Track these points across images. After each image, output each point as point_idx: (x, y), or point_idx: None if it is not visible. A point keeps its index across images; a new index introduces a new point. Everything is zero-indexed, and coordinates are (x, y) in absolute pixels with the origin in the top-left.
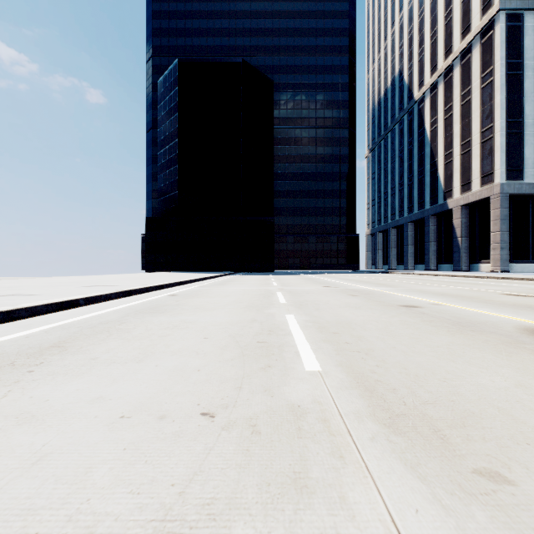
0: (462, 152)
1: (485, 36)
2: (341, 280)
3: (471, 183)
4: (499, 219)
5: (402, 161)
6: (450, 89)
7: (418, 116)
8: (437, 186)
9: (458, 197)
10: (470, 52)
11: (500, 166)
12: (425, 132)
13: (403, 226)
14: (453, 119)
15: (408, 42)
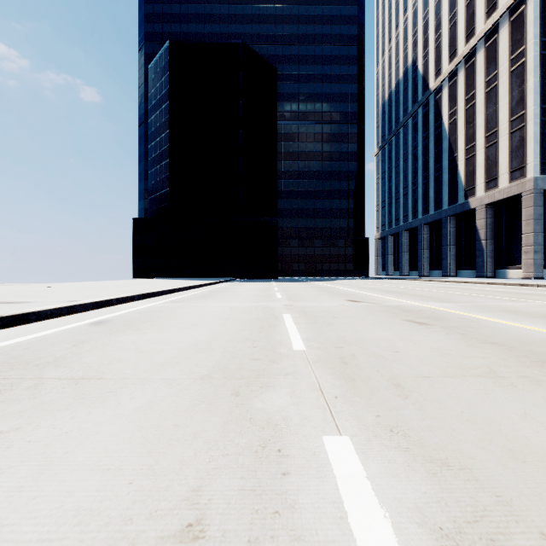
0: (487, 144)
1: (515, 12)
2: (363, 290)
3: (498, 179)
4: (532, 218)
5: (416, 158)
6: (473, 76)
7: (434, 108)
8: (457, 184)
9: (482, 195)
10: (496, 32)
11: (533, 158)
12: (442, 125)
13: (417, 229)
14: (476, 109)
15: (423, 29)
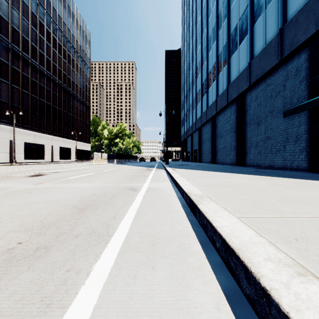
0: None
1: None
2: None
3: None
4: None
5: None
6: None
7: None
8: None
9: None
10: None
11: None
12: None
13: None
14: None
15: None
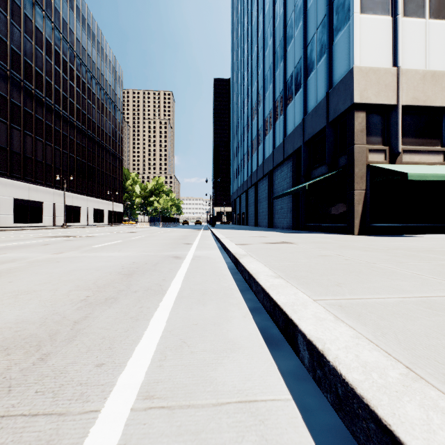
0: None
1: None
2: None
3: None
4: None
5: None
6: None
7: None
8: None
9: None
10: None
11: None
12: None
13: None
14: None
15: None
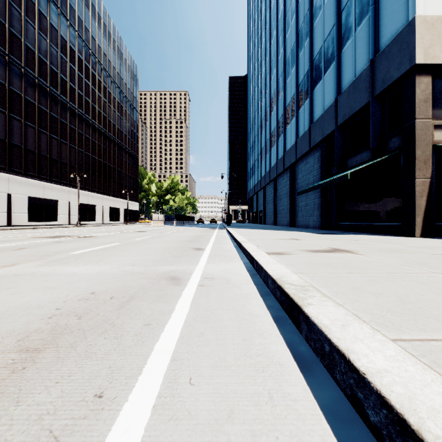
0: None
1: None
2: None
3: None
4: None
5: None
6: None
7: None
8: None
9: None
10: None
11: None
12: None
13: None
14: None
15: None
